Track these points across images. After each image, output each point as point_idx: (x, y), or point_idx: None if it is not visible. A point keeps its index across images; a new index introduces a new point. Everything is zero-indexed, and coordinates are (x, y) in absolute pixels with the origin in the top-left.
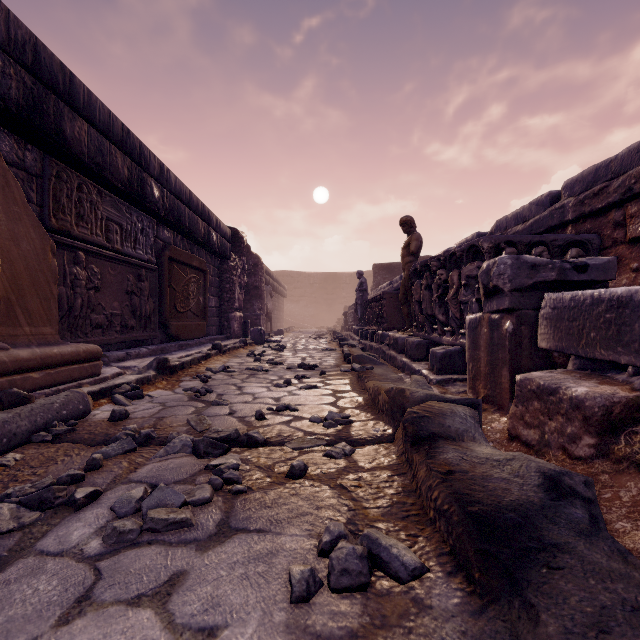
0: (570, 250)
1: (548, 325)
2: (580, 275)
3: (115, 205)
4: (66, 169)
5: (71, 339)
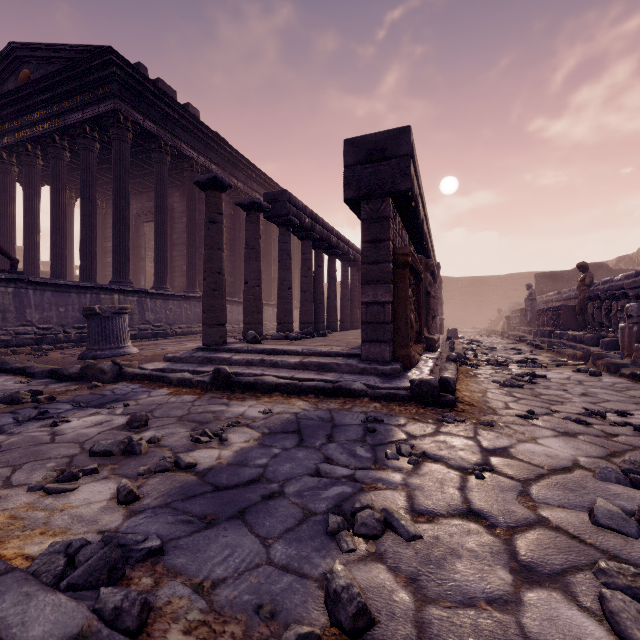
0: None
1: None
2: None
3: None
4: None
5: None
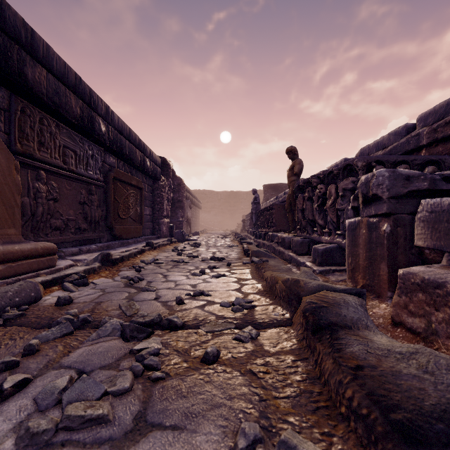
0: (427, 168)
1: (425, 226)
2: (448, 185)
3: (70, 136)
4: (29, 106)
5: (34, 238)
